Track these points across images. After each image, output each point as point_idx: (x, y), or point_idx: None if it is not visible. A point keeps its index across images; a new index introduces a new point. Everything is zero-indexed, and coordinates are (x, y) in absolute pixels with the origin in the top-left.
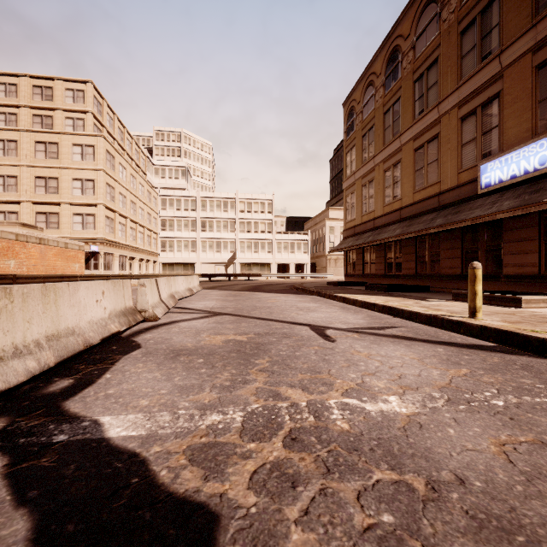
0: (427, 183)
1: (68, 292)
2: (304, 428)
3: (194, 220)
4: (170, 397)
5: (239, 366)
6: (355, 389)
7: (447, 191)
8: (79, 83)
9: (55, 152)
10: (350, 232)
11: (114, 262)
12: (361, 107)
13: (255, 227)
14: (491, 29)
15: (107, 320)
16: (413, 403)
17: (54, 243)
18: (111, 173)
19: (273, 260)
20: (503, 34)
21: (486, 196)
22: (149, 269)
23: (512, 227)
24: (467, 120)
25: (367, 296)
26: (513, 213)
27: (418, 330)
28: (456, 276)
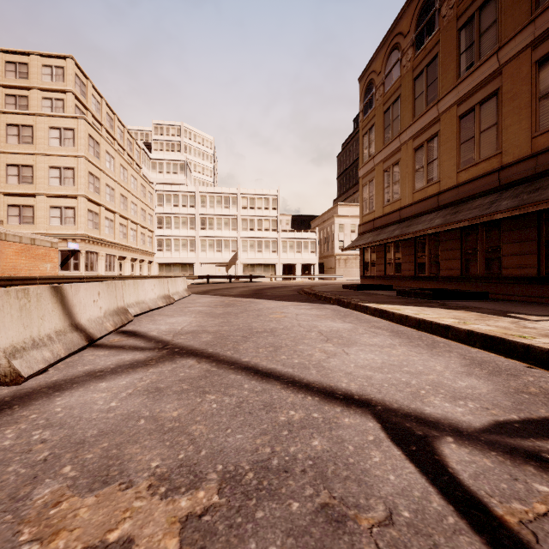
0: (480, 157)
1: None
2: None
3: (193, 218)
4: None
5: None
6: None
7: (513, 163)
8: (57, 59)
9: (29, 136)
10: (368, 226)
11: (99, 262)
12: (383, 77)
13: (258, 225)
14: None
15: None
16: None
17: (15, 238)
18: (95, 161)
19: (277, 260)
20: None
21: None
22: (144, 270)
23: None
24: (548, 62)
25: (414, 307)
26: None
27: None
28: (529, 279)
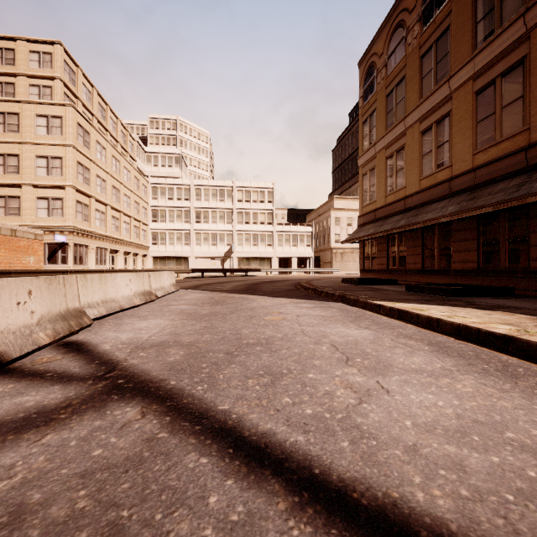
0: (501, 135)
1: None
2: None
3: (187, 211)
4: None
5: None
6: None
7: None
8: (45, 44)
9: (15, 124)
10: (369, 217)
11: (89, 255)
12: (385, 59)
13: (254, 218)
14: None
15: None
16: None
17: None
18: (85, 151)
19: (273, 253)
20: None
21: None
22: (138, 264)
23: None
24: None
25: (439, 307)
26: None
27: None
28: None
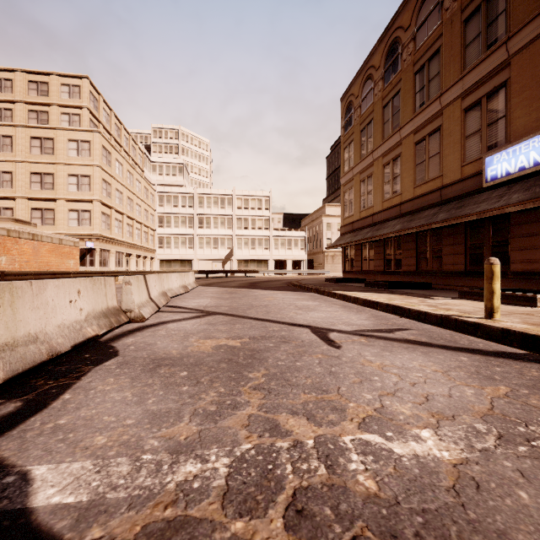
0: (429, 177)
1: (31, 292)
2: (314, 489)
3: (191, 217)
4: (136, 431)
5: (229, 381)
6: (374, 417)
7: (450, 184)
8: (74, 78)
9: (50, 148)
10: (348, 228)
11: (110, 259)
12: (360, 101)
13: (252, 224)
14: (497, 15)
15: (83, 322)
16: (455, 442)
17: (48, 239)
18: (107, 168)
19: (270, 256)
20: (511, 20)
21: (492, 189)
22: (147, 266)
23: (520, 222)
24: (471, 112)
25: (367, 293)
26: (523, 206)
27: (431, 333)
28: (460, 273)
